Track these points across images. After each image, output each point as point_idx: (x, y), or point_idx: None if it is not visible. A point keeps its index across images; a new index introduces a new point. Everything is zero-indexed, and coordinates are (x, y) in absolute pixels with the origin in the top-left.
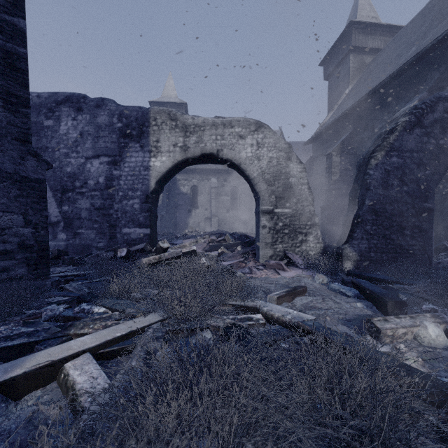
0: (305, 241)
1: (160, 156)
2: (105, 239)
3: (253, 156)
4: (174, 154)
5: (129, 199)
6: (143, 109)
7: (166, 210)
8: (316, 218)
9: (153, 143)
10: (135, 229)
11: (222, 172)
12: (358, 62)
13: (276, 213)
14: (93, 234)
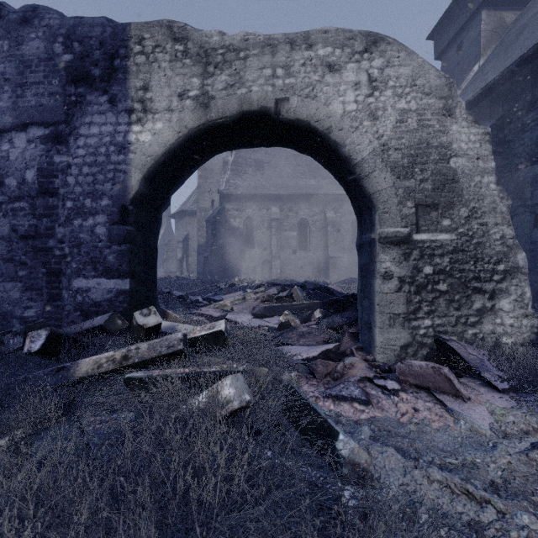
0: (490, 312)
1: (151, 121)
2: (39, 300)
3: (360, 110)
4: (181, 114)
5: (86, 216)
6: (116, 23)
7: (210, 250)
8: (520, 254)
9: (136, 92)
10: (98, 281)
11: (287, 199)
12: (493, 22)
13: (416, 242)
14: (16, 290)
